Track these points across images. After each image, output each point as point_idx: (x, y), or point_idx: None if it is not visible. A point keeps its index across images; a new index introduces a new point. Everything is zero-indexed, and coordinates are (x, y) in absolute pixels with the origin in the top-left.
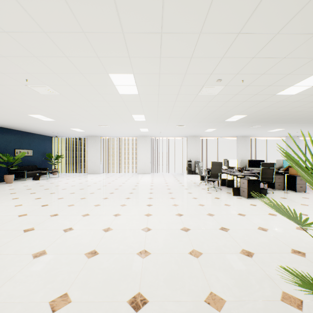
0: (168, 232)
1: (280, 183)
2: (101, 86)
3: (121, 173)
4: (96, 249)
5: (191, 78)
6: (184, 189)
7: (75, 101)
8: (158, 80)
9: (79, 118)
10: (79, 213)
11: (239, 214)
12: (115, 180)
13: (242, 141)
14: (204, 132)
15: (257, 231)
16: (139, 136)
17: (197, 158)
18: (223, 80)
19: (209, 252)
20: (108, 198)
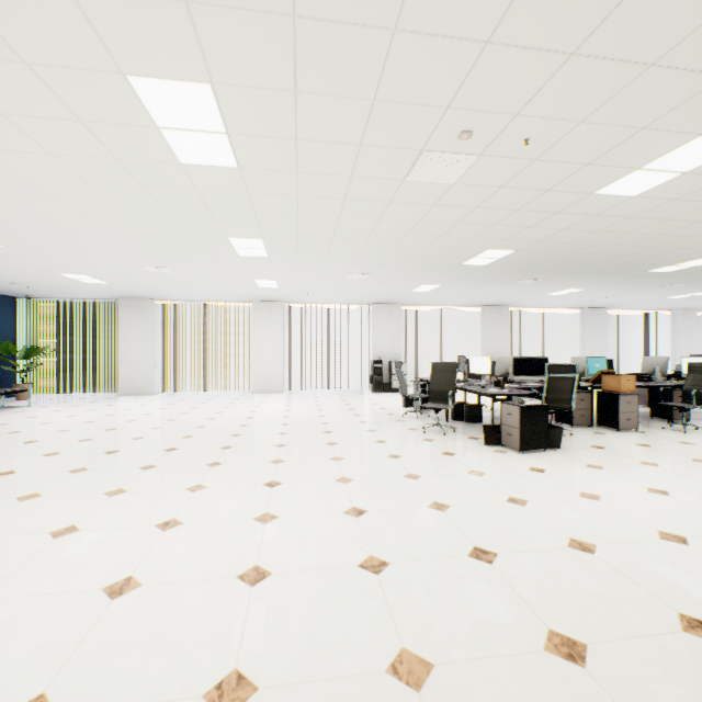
0: (322, 581)
1: (584, 411)
2: (114, 127)
3: (209, 392)
4: (48, 692)
5: (390, 121)
6: (367, 430)
7: (44, 181)
8: (294, 118)
9: (78, 242)
10: (46, 525)
11: (512, 500)
12: (189, 412)
13: (493, 315)
14: (411, 294)
15: (570, 555)
16: (256, 300)
17: (396, 354)
18: (477, 135)
19: (453, 655)
20: (156, 467)
